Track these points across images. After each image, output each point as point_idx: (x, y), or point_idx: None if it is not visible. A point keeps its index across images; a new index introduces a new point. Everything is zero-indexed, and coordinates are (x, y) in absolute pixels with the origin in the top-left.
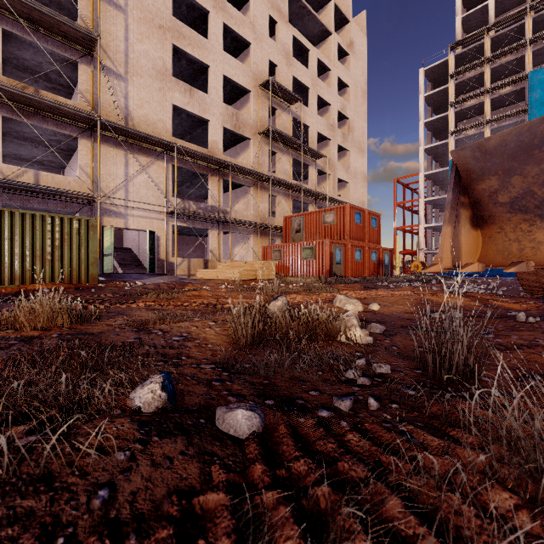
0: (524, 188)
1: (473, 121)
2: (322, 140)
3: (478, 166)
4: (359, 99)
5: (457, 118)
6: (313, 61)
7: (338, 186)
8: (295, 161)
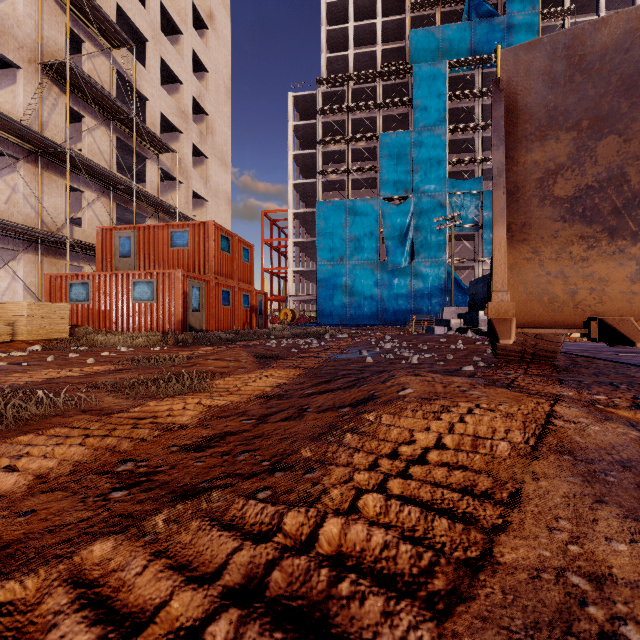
0: (612, 167)
1: (337, 167)
2: (169, 130)
3: (547, 100)
4: (221, 95)
5: (323, 160)
6: (154, 2)
7: (193, 203)
8: (122, 144)
